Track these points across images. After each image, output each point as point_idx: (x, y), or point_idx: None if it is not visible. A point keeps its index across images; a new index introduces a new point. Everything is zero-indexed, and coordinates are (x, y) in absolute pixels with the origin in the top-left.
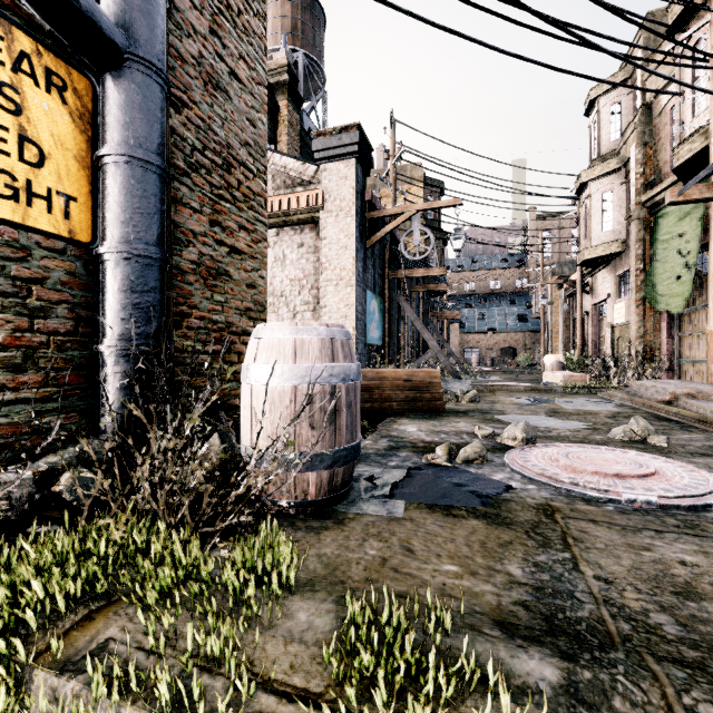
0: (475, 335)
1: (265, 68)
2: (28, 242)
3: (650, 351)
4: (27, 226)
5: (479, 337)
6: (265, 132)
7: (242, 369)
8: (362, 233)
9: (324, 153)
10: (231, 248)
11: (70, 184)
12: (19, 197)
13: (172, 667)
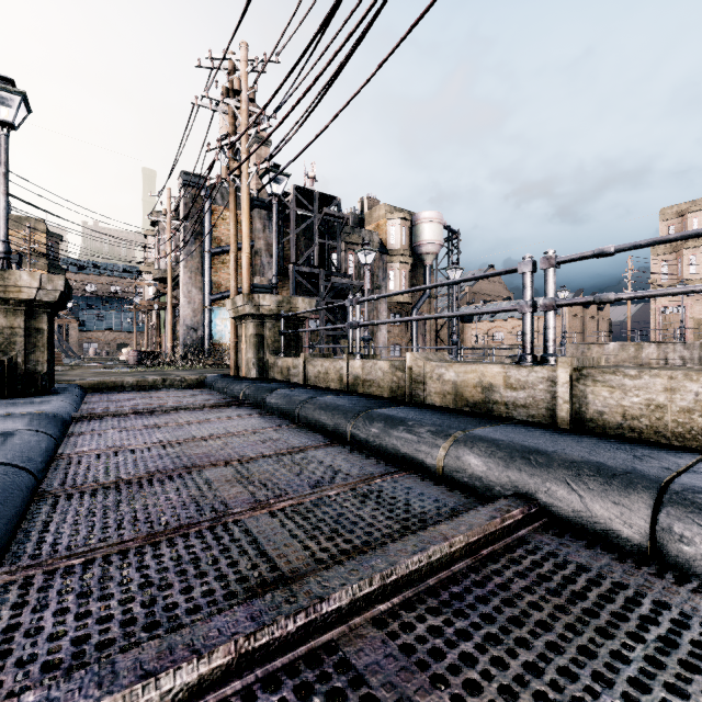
0: (94, 333)
1: None
2: None
3: (162, 347)
4: None
5: (98, 334)
6: None
7: None
8: None
9: None
10: None
11: None
12: None
13: None
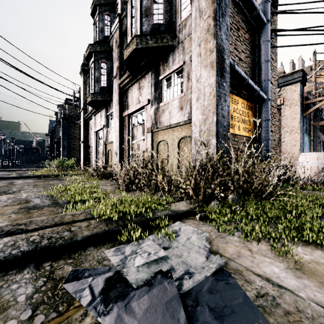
0: None
1: (276, 74)
2: (249, 139)
3: None
4: (249, 136)
5: None
6: (276, 93)
7: (299, 162)
8: (302, 111)
9: (284, 83)
10: (270, 131)
11: (252, 126)
12: (248, 132)
13: (322, 194)
